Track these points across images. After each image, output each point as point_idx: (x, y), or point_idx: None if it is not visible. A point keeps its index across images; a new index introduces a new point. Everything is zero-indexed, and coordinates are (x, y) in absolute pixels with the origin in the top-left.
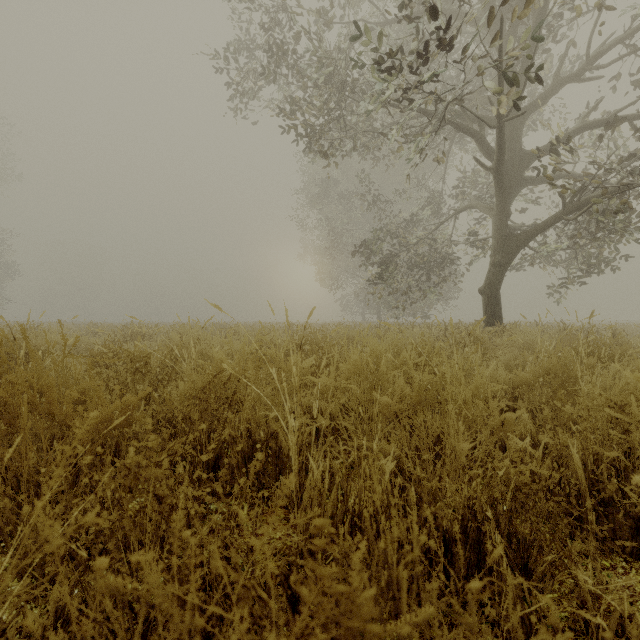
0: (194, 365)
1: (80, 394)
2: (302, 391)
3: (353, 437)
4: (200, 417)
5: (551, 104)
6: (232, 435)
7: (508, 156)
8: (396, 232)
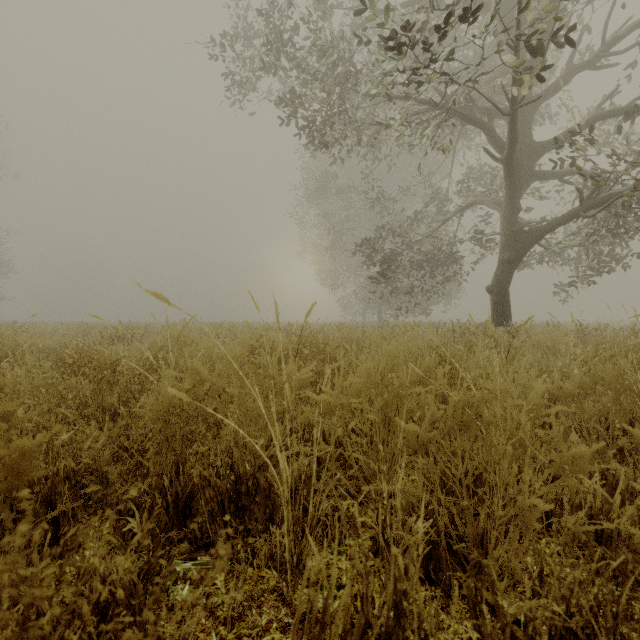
0: (179, 370)
1: (3, 418)
2: (299, 408)
3: (363, 467)
4: (166, 446)
5: (559, 97)
6: (204, 474)
7: (518, 148)
8: (398, 229)
